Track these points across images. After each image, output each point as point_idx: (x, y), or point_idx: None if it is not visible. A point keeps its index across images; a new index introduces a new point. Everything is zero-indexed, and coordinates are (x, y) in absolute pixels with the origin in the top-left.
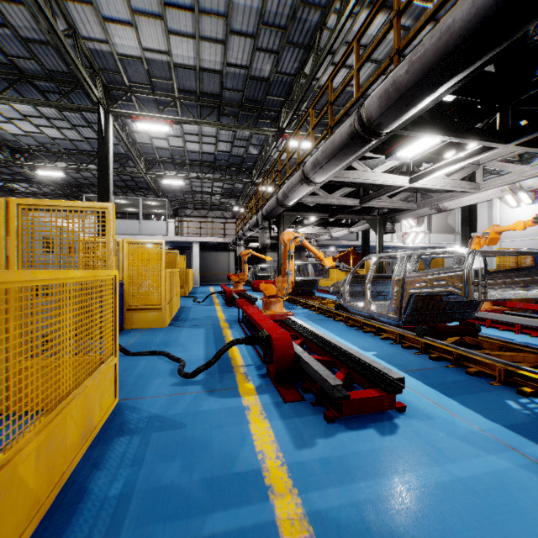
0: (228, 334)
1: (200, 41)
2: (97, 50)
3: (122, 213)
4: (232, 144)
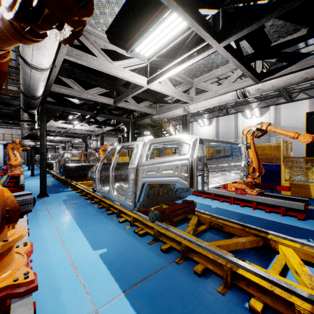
0: None
1: None
2: None
3: None
4: None
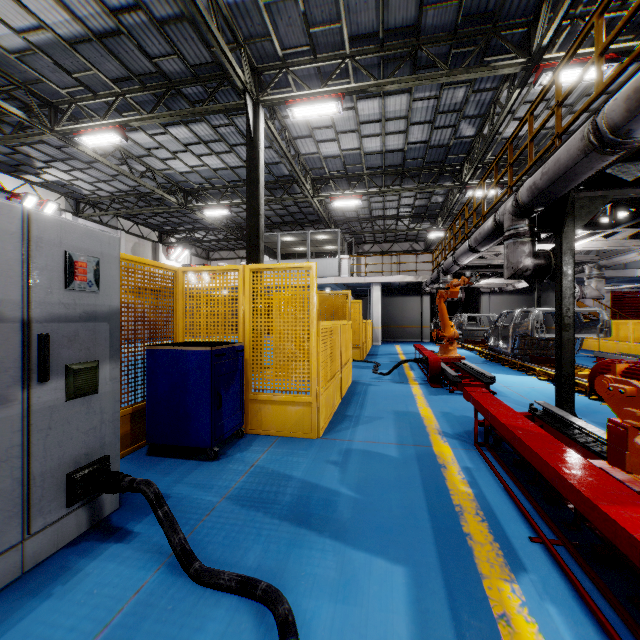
0: (466, 504)
1: None
2: (237, 5)
3: (293, 256)
4: (432, 124)
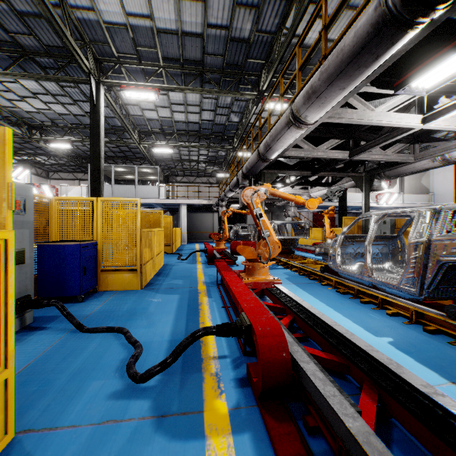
0: (203, 302)
1: (180, 1)
2: (86, 20)
3: (123, 181)
4: (215, 112)
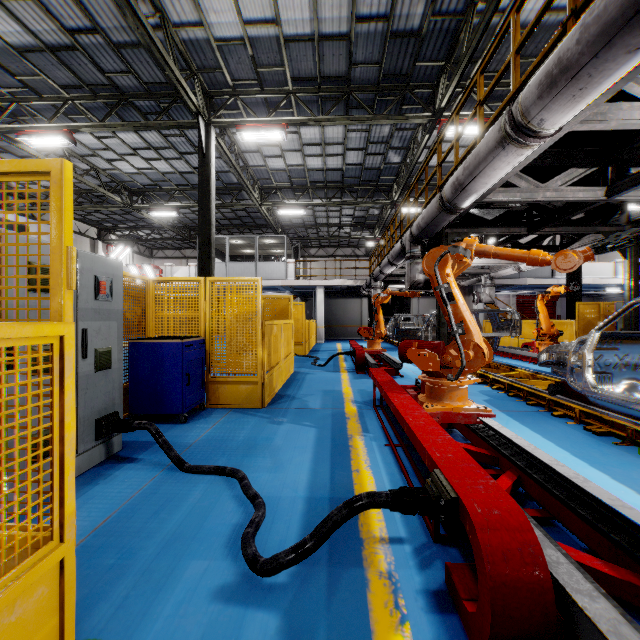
0: (355, 434)
1: None
2: (192, 41)
3: (241, 257)
4: (365, 151)
